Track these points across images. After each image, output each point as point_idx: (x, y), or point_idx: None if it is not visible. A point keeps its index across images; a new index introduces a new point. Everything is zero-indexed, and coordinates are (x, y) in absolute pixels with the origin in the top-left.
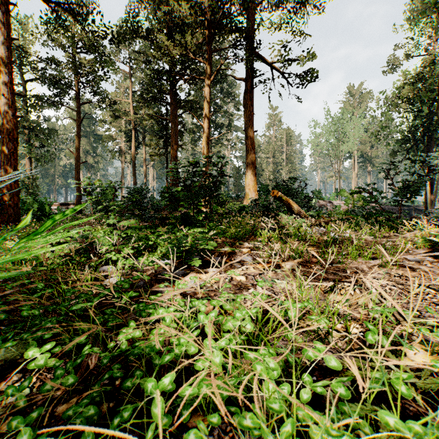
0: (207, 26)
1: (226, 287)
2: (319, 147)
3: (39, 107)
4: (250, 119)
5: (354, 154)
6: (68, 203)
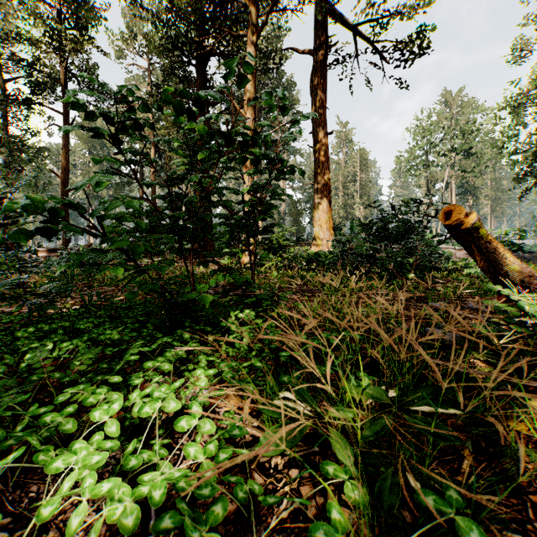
0: None
1: None
2: None
3: (4, 106)
4: (322, 114)
5: (451, 183)
6: (58, 248)
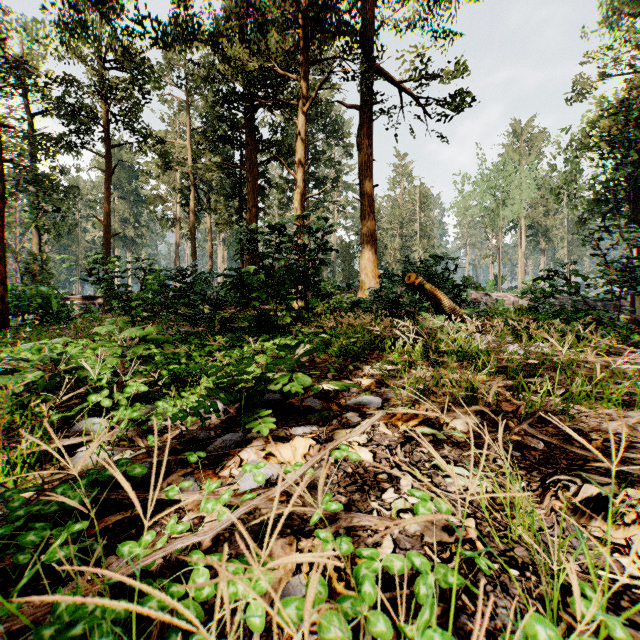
0: (301, 21)
1: (330, 482)
2: (470, 213)
3: (48, 151)
4: (368, 167)
5: (520, 224)
6: (94, 296)
